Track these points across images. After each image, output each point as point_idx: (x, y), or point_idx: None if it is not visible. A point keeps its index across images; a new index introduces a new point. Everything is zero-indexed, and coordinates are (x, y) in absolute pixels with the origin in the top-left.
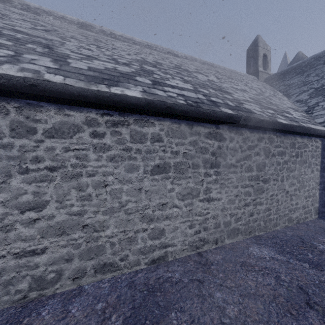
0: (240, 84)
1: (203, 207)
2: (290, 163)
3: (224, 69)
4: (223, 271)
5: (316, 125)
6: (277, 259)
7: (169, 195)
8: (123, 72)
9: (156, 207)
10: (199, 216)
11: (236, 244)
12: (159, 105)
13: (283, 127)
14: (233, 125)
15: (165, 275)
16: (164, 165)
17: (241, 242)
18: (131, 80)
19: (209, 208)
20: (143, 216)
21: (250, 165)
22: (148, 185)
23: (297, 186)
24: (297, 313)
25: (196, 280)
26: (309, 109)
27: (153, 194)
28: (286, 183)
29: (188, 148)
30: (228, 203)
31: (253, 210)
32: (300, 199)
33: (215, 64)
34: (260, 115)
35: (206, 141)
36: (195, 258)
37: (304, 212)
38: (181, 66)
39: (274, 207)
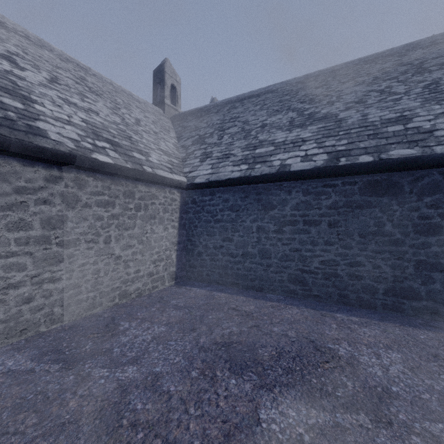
0: (101, 104)
1: None
2: (125, 218)
3: (109, 83)
4: None
5: (173, 174)
6: (15, 371)
7: None
8: None
9: None
10: None
11: None
12: None
13: (100, 166)
14: None
15: None
16: None
17: None
18: None
19: None
20: None
21: (22, 220)
22: None
23: (139, 248)
24: None
25: None
26: (186, 157)
27: None
28: (116, 245)
29: None
30: None
31: (33, 293)
32: (144, 265)
33: (93, 70)
34: (53, 141)
35: None
36: None
37: (151, 280)
38: None
39: (89, 281)
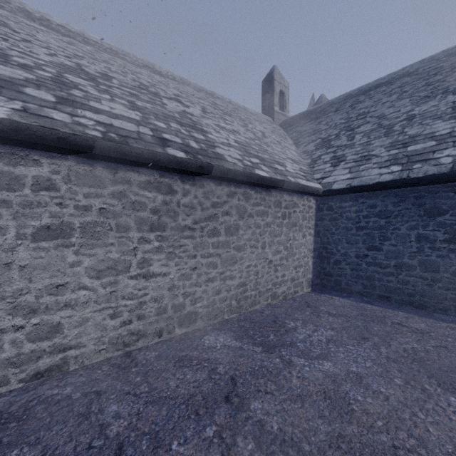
0: (236, 123)
1: (137, 286)
2: (275, 225)
3: (229, 102)
4: (144, 374)
5: (309, 181)
6: (230, 346)
7: (71, 271)
8: (0, 77)
9: (44, 291)
10: (129, 300)
11: (190, 334)
12: (41, 133)
13: (261, 181)
14: (188, 174)
15: (46, 394)
16: (60, 226)
17: (200, 330)
18: (9, 90)
19: (148, 287)
20: (16, 306)
21: (215, 228)
22: (27, 257)
23: (284, 254)
24: (205, 412)
25: (94, 393)
26: (312, 163)
27: (38, 271)
28: (269, 251)
29: (109, 201)
30: (181, 279)
31: (221, 287)
32: (288, 270)
33: (216, 94)
34: (231, 163)
35: (142, 194)
36: (117, 360)
37: (293, 285)
38: (150, 87)
39: (252, 281)
